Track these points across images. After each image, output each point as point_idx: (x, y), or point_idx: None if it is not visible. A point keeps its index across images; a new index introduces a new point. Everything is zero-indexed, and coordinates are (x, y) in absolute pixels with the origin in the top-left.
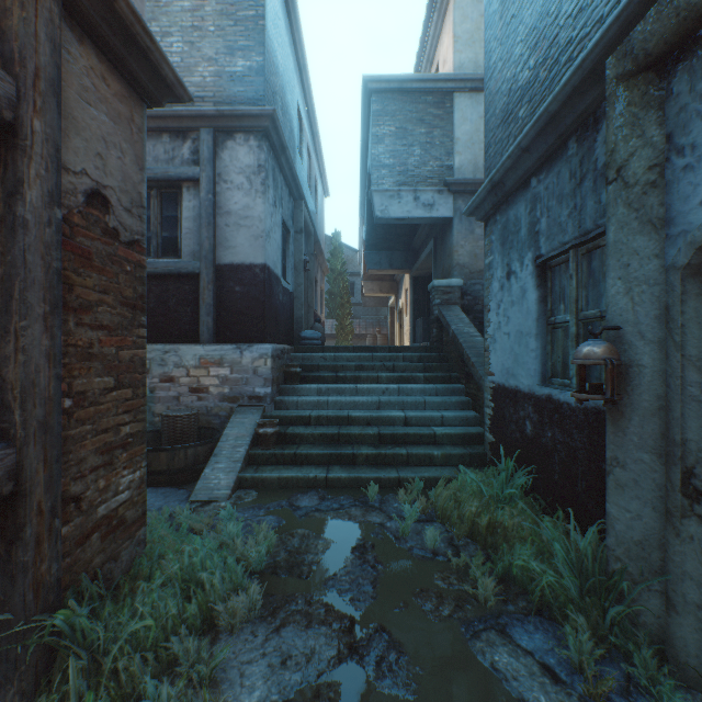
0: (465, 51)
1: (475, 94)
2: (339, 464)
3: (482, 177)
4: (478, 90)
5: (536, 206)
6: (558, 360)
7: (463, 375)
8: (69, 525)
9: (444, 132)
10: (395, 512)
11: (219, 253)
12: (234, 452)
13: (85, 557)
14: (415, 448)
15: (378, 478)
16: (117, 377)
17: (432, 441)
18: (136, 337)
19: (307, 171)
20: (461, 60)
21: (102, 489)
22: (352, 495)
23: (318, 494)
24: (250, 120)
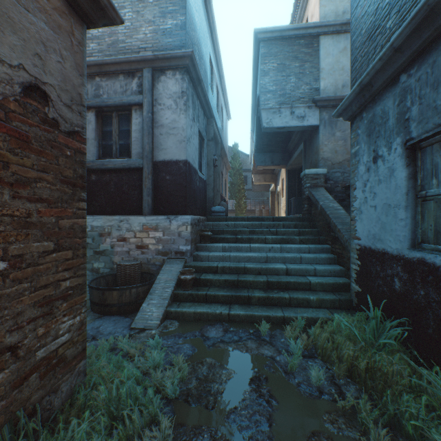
0: (328, 5)
1: (335, 36)
2: (238, 303)
3: (340, 94)
4: (338, 32)
5: (406, 97)
6: (430, 228)
7: (329, 238)
8: (4, 372)
9: (312, 64)
10: (282, 347)
11: (156, 154)
12: (163, 292)
13: (22, 397)
14: (295, 293)
15: (268, 316)
16: (57, 242)
17: (308, 288)
18: (76, 209)
19: (216, 101)
20: (325, 12)
21: (41, 336)
22: (248, 329)
23: (222, 326)
24: (176, 60)
